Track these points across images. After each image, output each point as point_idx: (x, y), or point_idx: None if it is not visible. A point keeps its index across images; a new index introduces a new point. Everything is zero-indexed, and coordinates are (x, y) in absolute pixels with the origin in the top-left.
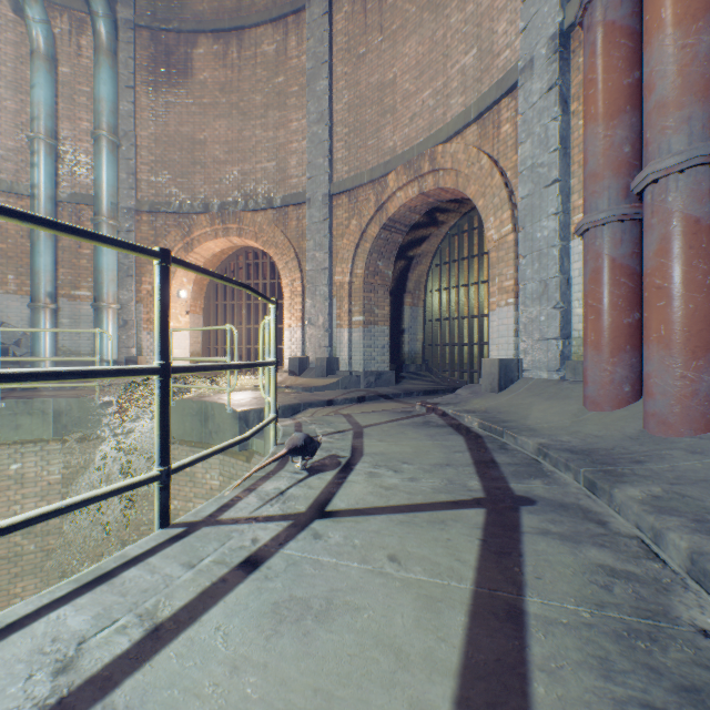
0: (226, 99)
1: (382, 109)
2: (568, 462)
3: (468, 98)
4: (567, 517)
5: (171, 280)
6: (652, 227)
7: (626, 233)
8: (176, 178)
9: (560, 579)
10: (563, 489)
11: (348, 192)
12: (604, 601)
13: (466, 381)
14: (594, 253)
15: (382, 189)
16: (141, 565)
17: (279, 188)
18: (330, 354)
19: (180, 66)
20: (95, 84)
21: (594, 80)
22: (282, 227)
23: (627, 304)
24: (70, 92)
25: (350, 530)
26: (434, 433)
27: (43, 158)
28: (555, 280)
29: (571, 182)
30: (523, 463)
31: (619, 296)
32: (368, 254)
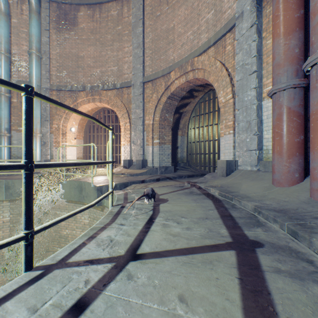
0: (94, 36)
1: (168, 41)
2: (276, 217)
3: (210, 34)
4: (287, 257)
5: (67, 122)
6: (317, 88)
7: (296, 94)
8: (70, 74)
9: None
10: (276, 235)
11: (152, 81)
12: None
13: (207, 170)
14: (278, 105)
15: (168, 79)
16: None
17: (119, 79)
18: (143, 158)
19: (71, 20)
20: (30, 28)
21: (278, 15)
22: (120, 98)
23: (297, 131)
24: (17, 31)
25: (151, 271)
26: (196, 198)
27: (3, 62)
28: (254, 120)
29: (262, 72)
30: (247, 216)
31: (293, 127)
32: (161, 110)
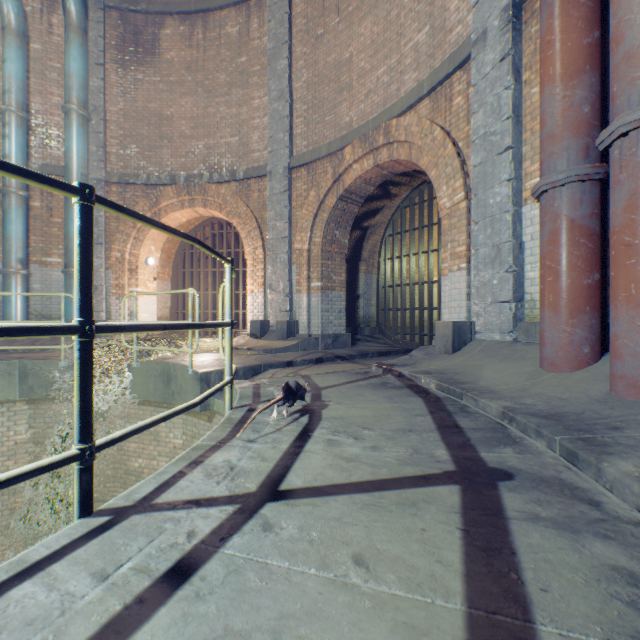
0: (192, 77)
1: (339, 86)
2: (540, 428)
3: (421, 73)
4: (553, 496)
5: (139, 247)
6: (621, 183)
7: (585, 194)
8: (145, 151)
9: (573, 592)
10: (538, 459)
11: (307, 165)
12: (639, 631)
13: (417, 343)
14: (552, 214)
15: (339, 161)
16: (39, 576)
17: (241, 161)
18: (289, 318)
19: (148, 45)
20: (66, 61)
21: (552, 41)
22: (245, 199)
23: (586, 265)
24: (41, 68)
25: (306, 518)
26: (392, 394)
27: (14, 129)
28: (508, 244)
29: (524, 149)
30: (488, 427)
31: (579, 257)
32: (326, 224)
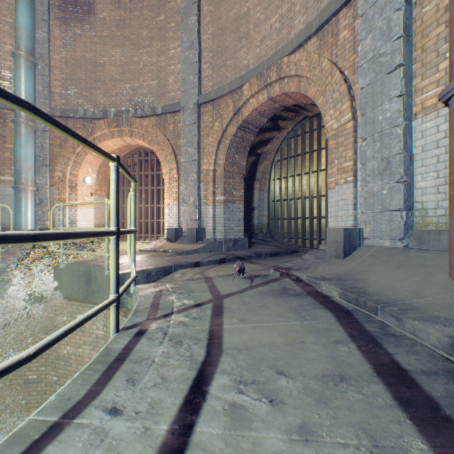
0: (121, 33)
1: (238, 36)
2: None
3: (309, 16)
4: None
5: (78, 169)
6: None
7: None
8: (82, 91)
9: None
10: None
11: (213, 101)
12: None
13: (300, 245)
14: None
15: (238, 97)
16: None
17: (160, 100)
18: (198, 225)
19: (85, 6)
20: (16, 15)
21: None
22: (162, 130)
23: None
24: None
25: None
26: (297, 306)
27: None
28: (399, 156)
29: (413, 67)
30: (441, 370)
31: None
32: (228, 148)
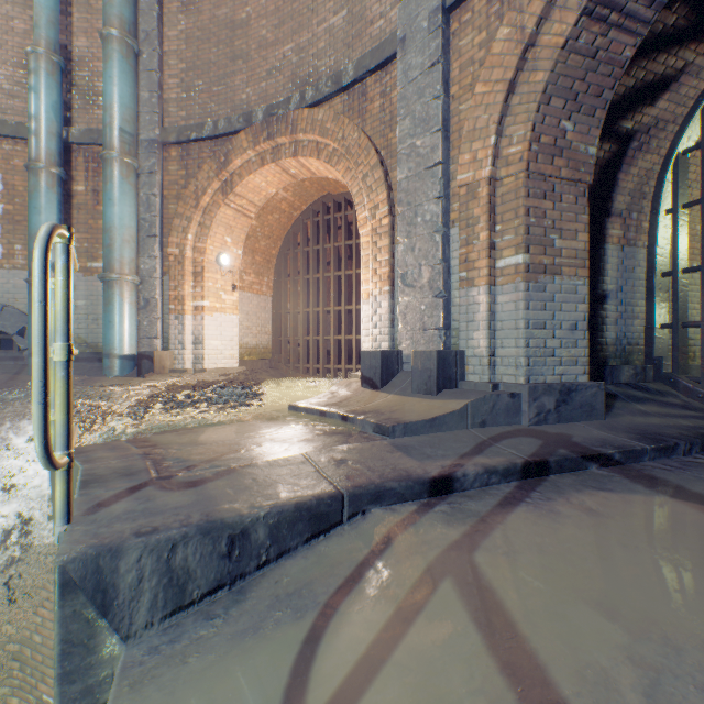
0: None
1: None
2: None
3: None
4: None
5: (205, 238)
6: None
7: None
8: (212, 87)
9: None
10: None
11: None
12: None
13: None
14: None
15: None
16: None
17: (351, 51)
18: (443, 344)
19: None
20: None
21: None
22: (356, 120)
23: None
24: None
25: None
26: None
27: (42, 80)
28: None
29: None
30: None
31: None
32: (540, 99)
